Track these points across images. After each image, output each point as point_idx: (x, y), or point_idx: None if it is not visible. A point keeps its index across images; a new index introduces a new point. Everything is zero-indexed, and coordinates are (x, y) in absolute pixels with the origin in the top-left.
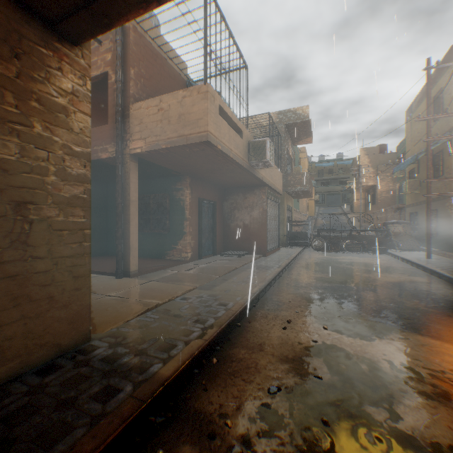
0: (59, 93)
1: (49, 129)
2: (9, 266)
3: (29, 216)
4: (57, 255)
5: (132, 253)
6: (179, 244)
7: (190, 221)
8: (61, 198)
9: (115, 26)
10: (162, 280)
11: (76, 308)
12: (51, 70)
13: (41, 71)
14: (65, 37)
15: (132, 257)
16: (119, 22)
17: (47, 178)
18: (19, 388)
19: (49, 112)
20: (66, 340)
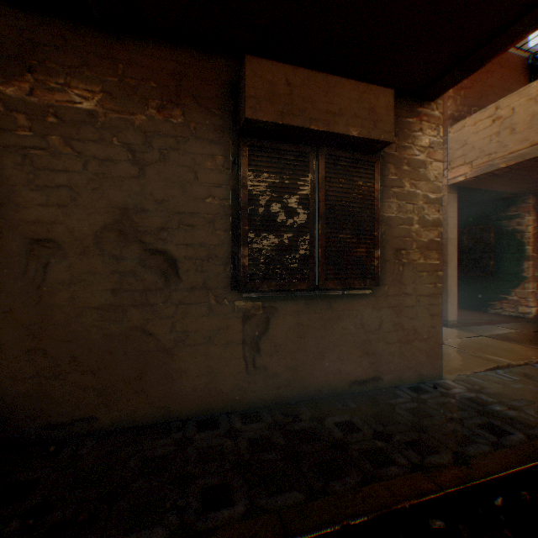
0: (419, 151)
1: (412, 185)
2: (391, 299)
3: (401, 260)
4: (418, 294)
5: (449, 300)
6: (511, 293)
7: (532, 261)
8: (420, 243)
9: (484, 65)
10: (497, 338)
11: (430, 343)
12: (414, 134)
13: (408, 139)
14: (424, 99)
15: (449, 305)
16: (491, 58)
17: (412, 227)
18: (402, 394)
19: (412, 170)
20: (424, 370)
